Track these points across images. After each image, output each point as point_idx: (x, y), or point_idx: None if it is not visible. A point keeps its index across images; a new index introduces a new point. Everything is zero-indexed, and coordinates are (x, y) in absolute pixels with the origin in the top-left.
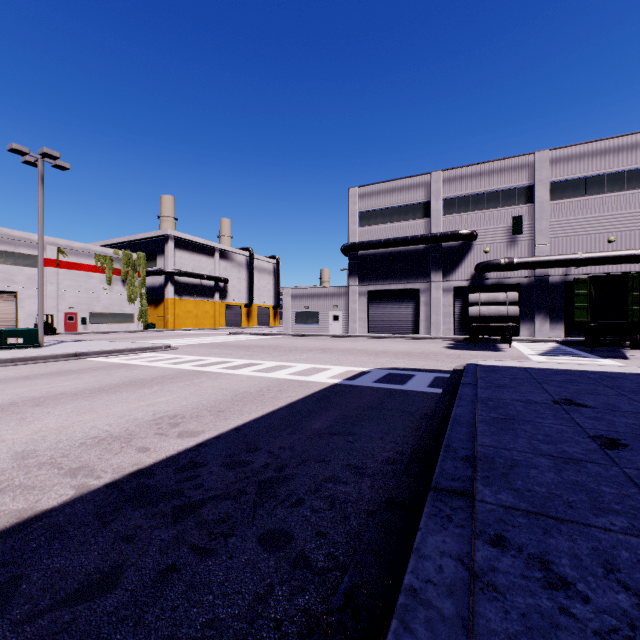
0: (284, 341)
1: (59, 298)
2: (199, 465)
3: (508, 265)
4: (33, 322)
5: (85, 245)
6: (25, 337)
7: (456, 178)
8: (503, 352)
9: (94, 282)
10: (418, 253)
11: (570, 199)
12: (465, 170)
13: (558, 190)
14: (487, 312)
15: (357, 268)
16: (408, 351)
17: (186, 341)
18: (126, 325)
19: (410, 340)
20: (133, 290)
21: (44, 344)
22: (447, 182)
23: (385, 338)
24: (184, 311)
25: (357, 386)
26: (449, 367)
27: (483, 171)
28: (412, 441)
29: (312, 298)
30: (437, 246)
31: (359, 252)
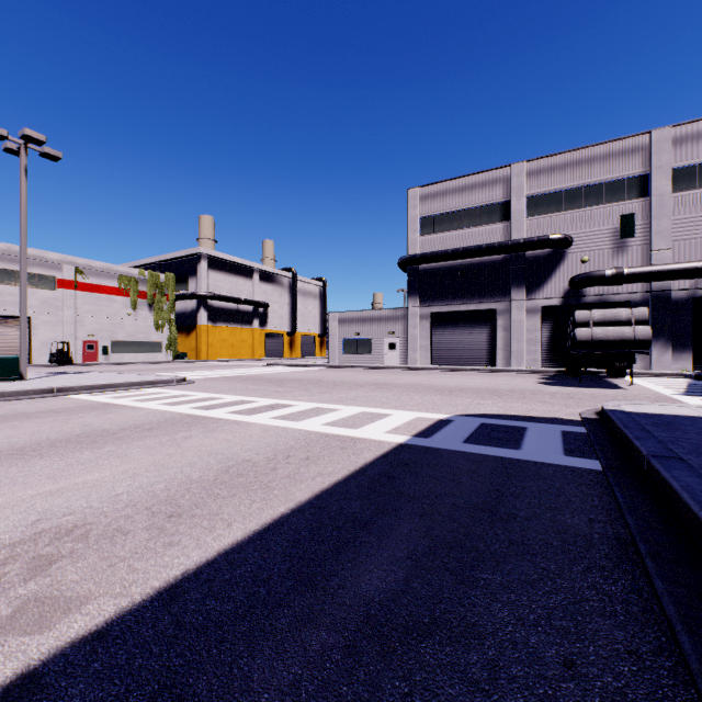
0: (329, 374)
1: (77, 324)
2: None
3: (616, 277)
4: (48, 351)
5: (107, 264)
6: (1, 367)
7: (544, 170)
8: (627, 390)
9: (117, 306)
10: (494, 265)
11: (701, 189)
12: (556, 159)
13: (684, 178)
14: (603, 335)
15: (418, 286)
16: (492, 388)
17: (211, 373)
18: (153, 355)
19: (486, 373)
20: (161, 316)
21: (35, 376)
22: (532, 175)
23: (453, 371)
24: (218, 340)
25: (439, 451)
26: (570, 414)
27: (580, 159)
28: (681, 695)
29: (363, 323)
30: (519, 256)
31: (420, 266)
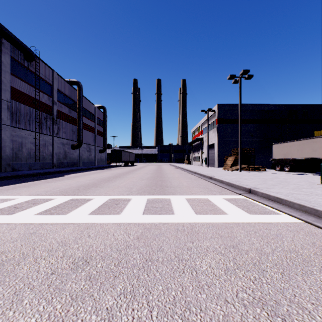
0: None
1: None
2: (34, 180)
3: None
4: None
5: None
6: None
7: None
8: None
9: None
10: None
11: None
12: None
13: None
14: None
15: None
16: None
17: None
18: None
19: None
20: None
21: None
22: None
23: None
24: None
25: None
26: None
27: None
28: None
29: None
30: None
31: None
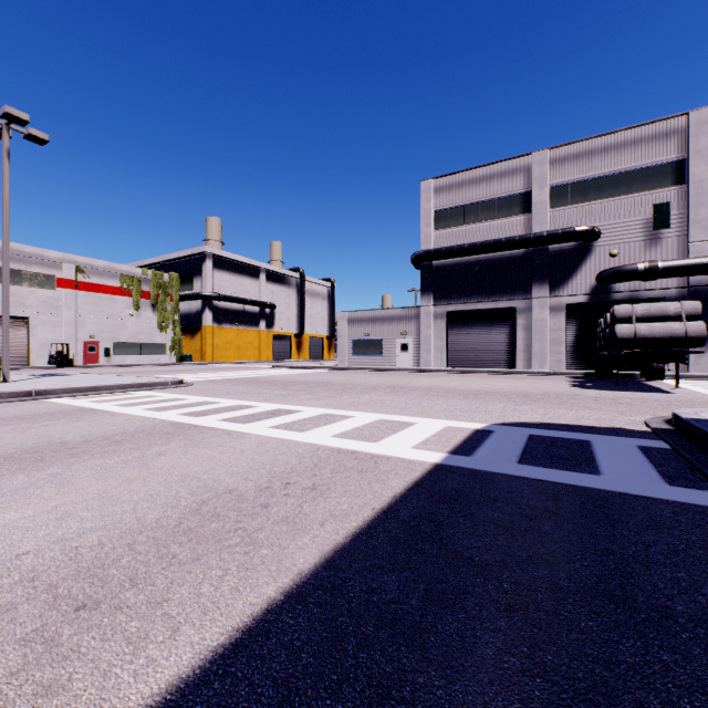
0: (338, 376)
1: (78, 325)
2: None
3: (649, 271)
4: (47, 353)
5: (108, 263)
6: None
7: (569, 157)
8: (677, 394)
9: (119, 307)
10: (514, 261)
11: None
12: (582, 146)
13: None
14: (649, 332)
15: (432, 283)
16: (521, 391)
17: (213, 375)
18: (156, 357)
19: (507, 375)
20: (164, 316)
21: (22, 378)
22: (556, 164)
23: (471, 373)
24: (224, 341)
25: (491, 476)
26: (632, 423)
27: (609, 145)
28: None
29: (374, 322)
30: (542, 250)
31: (434, 262)
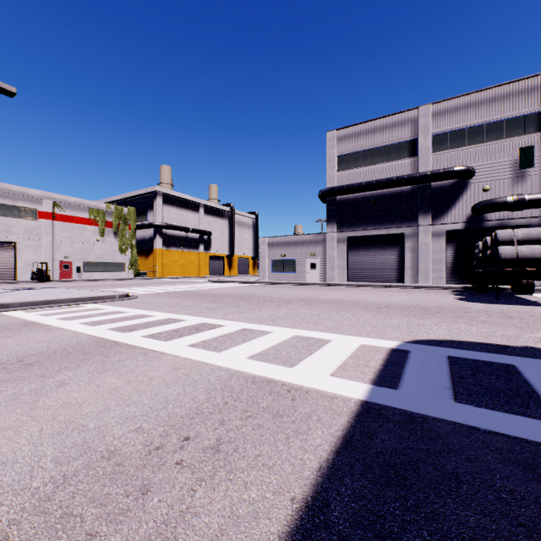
0: (259, 289)
1: (55, 248)
2: None
3: (517, 203)
4: (30, 270)
5: (79, 200)
6: None
7: (448, 110)
8: None
9: (88, 234)
10: (403, 195)
11: None
12: (459, 101)
13: None
14: (530, 253)
15: (335, 214)
16: (416, 304)
17: (158, 289)
18: (118, 273)
19: (398, 289)
20: (124, 241)
21: None
22: (437, 116)
23: (368, 287)
24: (171, 261)
25: (433, 425)
26: (540, 341)
27: (482, 99)
28: None
29: (288, 246)
30: (426, 186)
31: (337, 197)
